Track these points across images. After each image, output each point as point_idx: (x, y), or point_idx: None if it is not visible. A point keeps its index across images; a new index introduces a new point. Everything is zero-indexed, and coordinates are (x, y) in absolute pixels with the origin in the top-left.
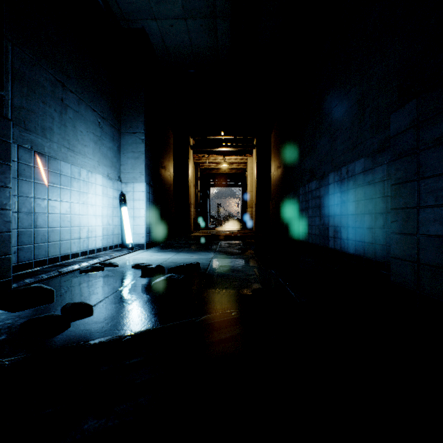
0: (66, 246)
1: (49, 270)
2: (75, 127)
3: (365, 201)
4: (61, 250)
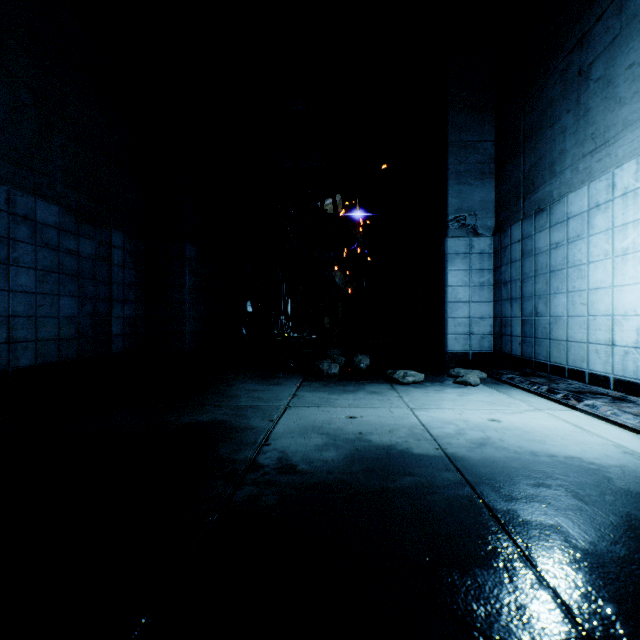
0: (578, 352)
1: (506, 370)
2: (610, 81)
3: (63, 276)
4: (569, 359)
